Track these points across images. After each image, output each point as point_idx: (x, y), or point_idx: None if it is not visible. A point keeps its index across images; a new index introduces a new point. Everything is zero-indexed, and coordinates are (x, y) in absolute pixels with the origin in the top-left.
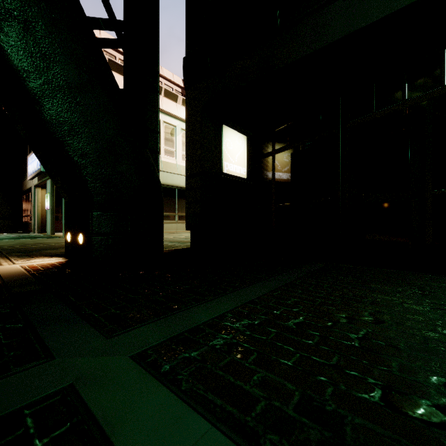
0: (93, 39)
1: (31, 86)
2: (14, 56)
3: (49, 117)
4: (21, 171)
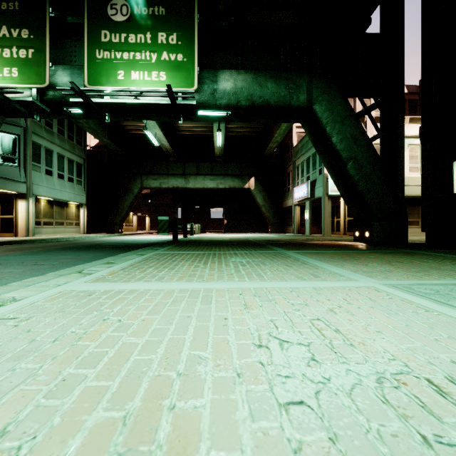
0: (375, 151)
1: (355, 180)
2: (351, 172)
3: (360, 189)
4: (282, 196)
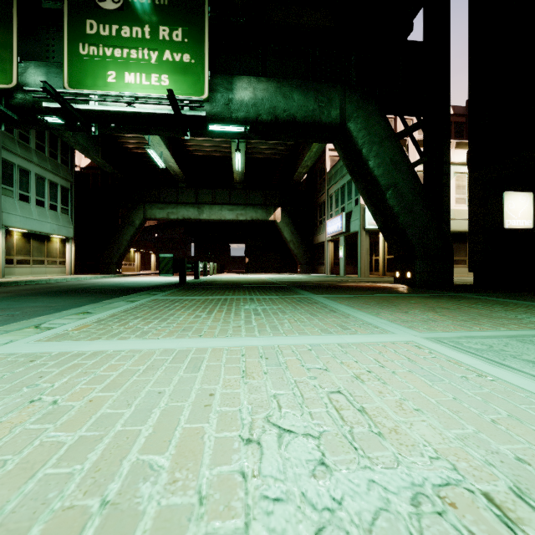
0: (417, 178)
1: (395, 211)
2: (390, 202)
3: (401, 222)
4: (313, 230)
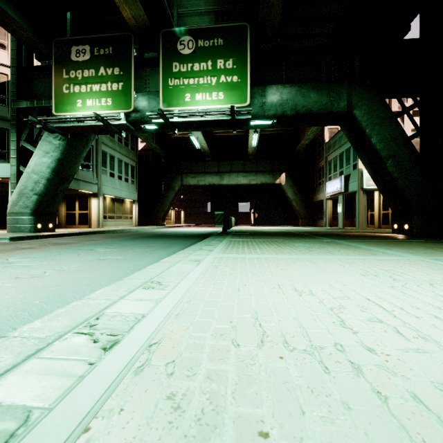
0: (414, 149)
1: (394, 176)
2: (390, 169)
3: (399, 184)
4: (312, 190)
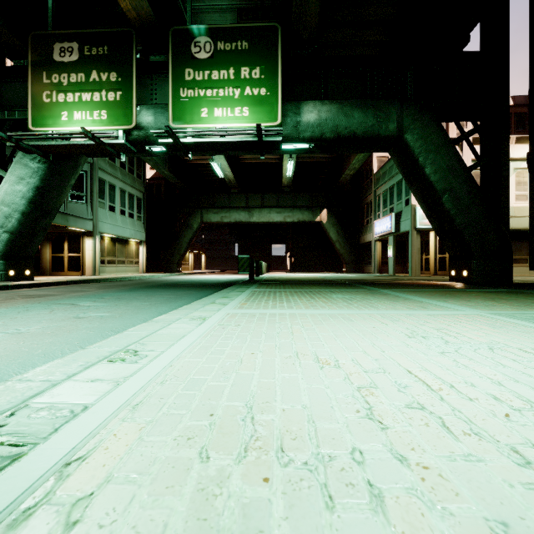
0: (474, 182)
1: (451, 214)
2: (447, 205)
3: (457, 223)
4: (359, 230)
